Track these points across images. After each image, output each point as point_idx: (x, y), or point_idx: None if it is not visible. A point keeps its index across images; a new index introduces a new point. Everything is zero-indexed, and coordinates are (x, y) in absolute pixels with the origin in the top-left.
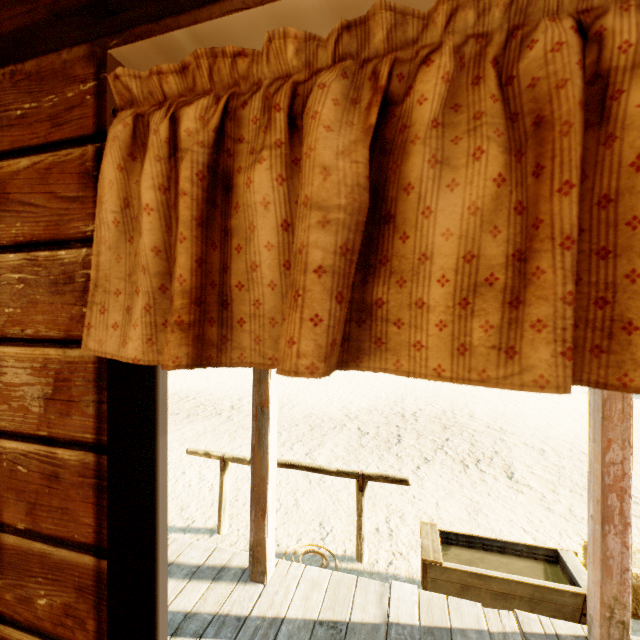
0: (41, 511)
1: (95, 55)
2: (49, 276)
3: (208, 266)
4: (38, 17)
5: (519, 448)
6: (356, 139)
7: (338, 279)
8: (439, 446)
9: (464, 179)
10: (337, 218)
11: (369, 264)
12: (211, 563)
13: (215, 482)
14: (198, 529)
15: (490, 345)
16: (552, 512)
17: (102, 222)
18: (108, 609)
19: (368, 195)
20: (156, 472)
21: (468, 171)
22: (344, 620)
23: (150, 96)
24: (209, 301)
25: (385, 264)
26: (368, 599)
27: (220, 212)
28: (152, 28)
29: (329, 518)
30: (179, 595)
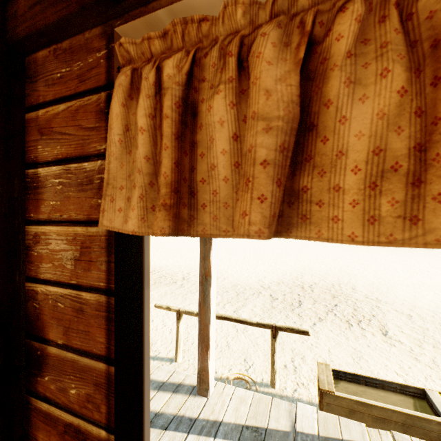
0: (72, 333)
1: (106, 33)
2: (77, 180)
3: (182, 167)
4: (72, 10)
5: (391, 313)
6: (289, 69)
7: (278, 169)
8: (330, 310)
9: (373, 93)
10: (277, 125)
11: (296, 162)
12: (172, 381)
13: (173, 327)
14: (162, 358)
15: (396, 215)
16: (419, 361)
17: (111, 141)
18: (114, 399)
19: (299, 108)
20: (143, 311)
21: (376, 87)
22: (263, 427)
23: (142, 55)
24: (182, 191)
25: (309, 161)
26: (280, 414)
27: (189, 130)
28: (143, 10)
29: (251, 356)
30: (151, 400)
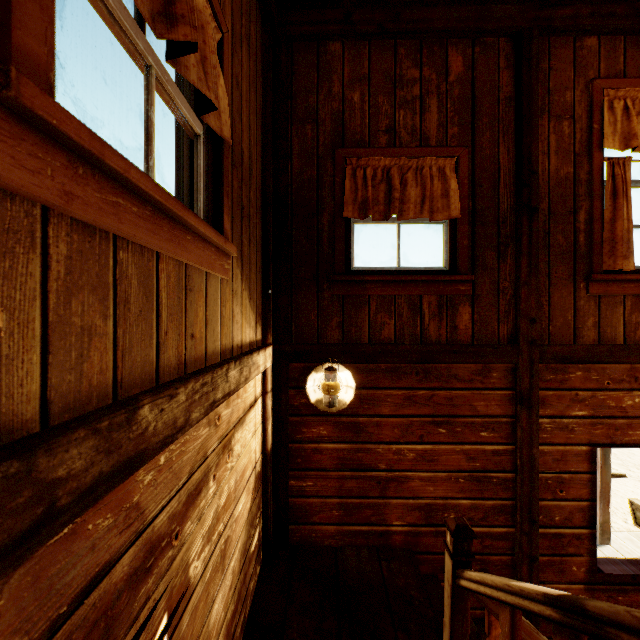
0: None
1: None
2: None
3: None
4: None
5: None
6: None
7: None
8: None
9: None
10: None
11: None
12: None
13: None
14: None
15: None
16: None
17: None
18: None
19: None
20: None
21: None
22: None
23: None
24: None
25: None
26: None
27: None
28: None
29: None
30: None
